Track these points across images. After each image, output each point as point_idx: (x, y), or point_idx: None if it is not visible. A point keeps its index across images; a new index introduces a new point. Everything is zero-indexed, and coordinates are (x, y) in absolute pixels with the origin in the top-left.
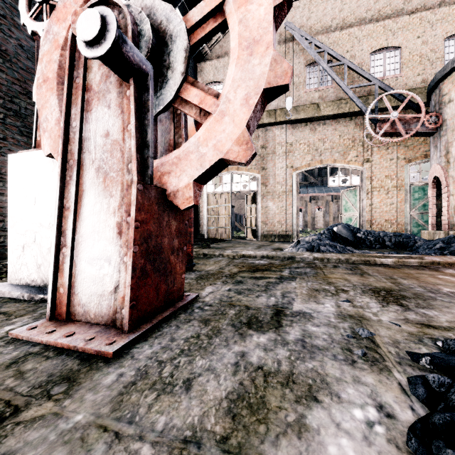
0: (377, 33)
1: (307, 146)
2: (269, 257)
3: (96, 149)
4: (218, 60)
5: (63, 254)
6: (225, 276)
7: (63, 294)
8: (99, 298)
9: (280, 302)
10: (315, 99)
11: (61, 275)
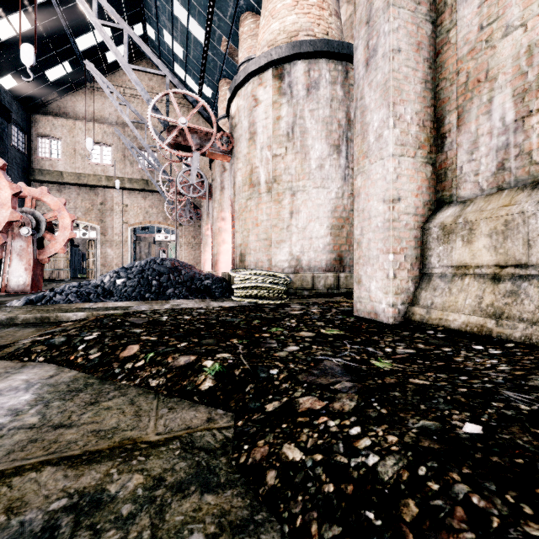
0: None
1: (140, 209)
2: None
3: (17, 249)
4: (56, 119)
5: (5, 275)
6: None
7: (5, 286)
8: (19, 286)
9: None
10: (145, 176)
11: (4, 281)
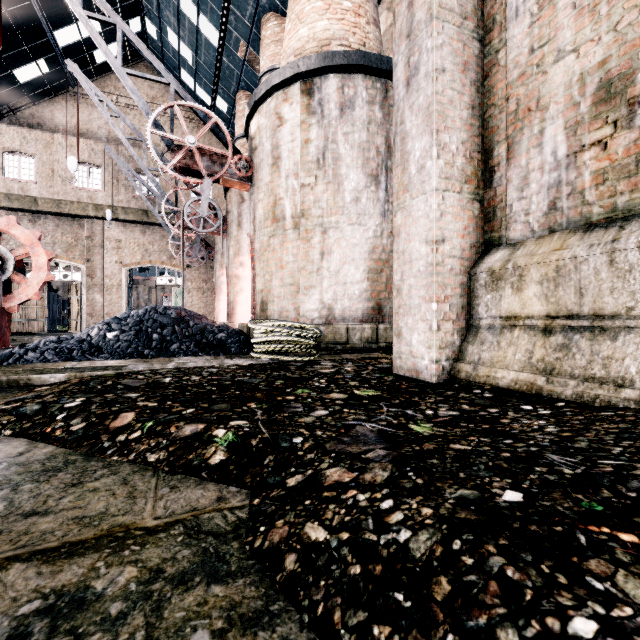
0: None
1: (137, 245)
2: None
3: None
4: (28, 130)
5: None
6: None
7: None
8: None
9: None
10: (144, 206)
11: None
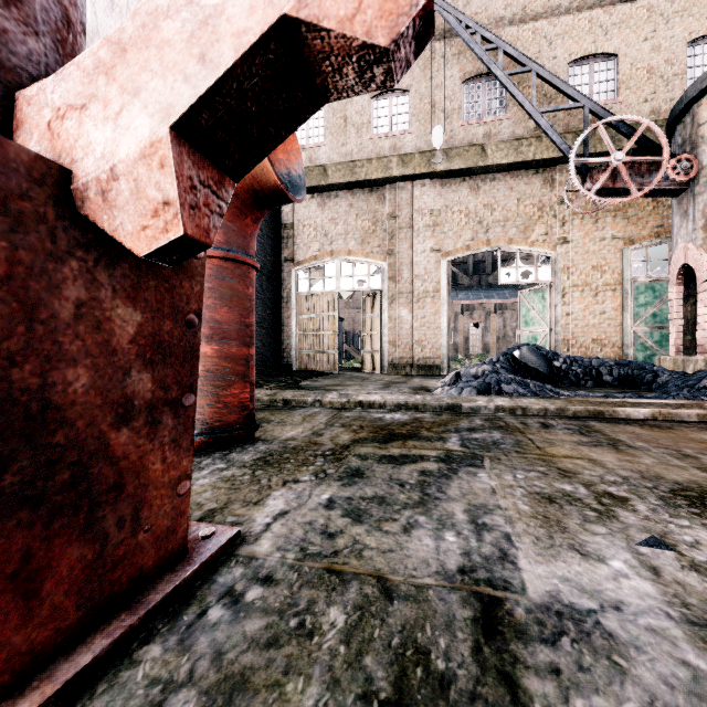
0: (580, 30)
1: (465, 215)
2: (410, 406)
3: None
4: None
5: None
6: (323, 454)
7: None
8: None
9: (477, 555)
10: (478, 138)
11: None
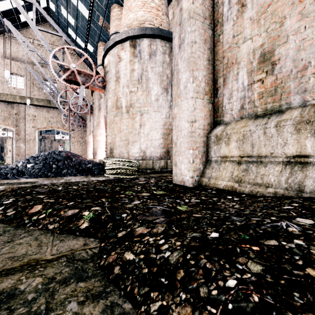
0: None
1: (44, 118)
2: None
3: None
4: None
5: None
6: None
7: None
8: None
9: None
10: (48, 98)
11: None
